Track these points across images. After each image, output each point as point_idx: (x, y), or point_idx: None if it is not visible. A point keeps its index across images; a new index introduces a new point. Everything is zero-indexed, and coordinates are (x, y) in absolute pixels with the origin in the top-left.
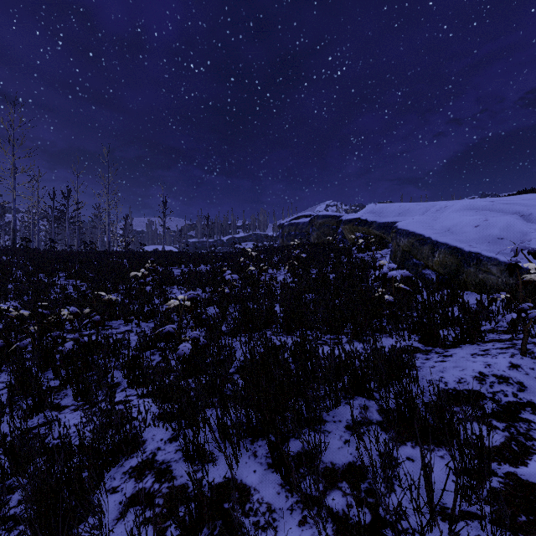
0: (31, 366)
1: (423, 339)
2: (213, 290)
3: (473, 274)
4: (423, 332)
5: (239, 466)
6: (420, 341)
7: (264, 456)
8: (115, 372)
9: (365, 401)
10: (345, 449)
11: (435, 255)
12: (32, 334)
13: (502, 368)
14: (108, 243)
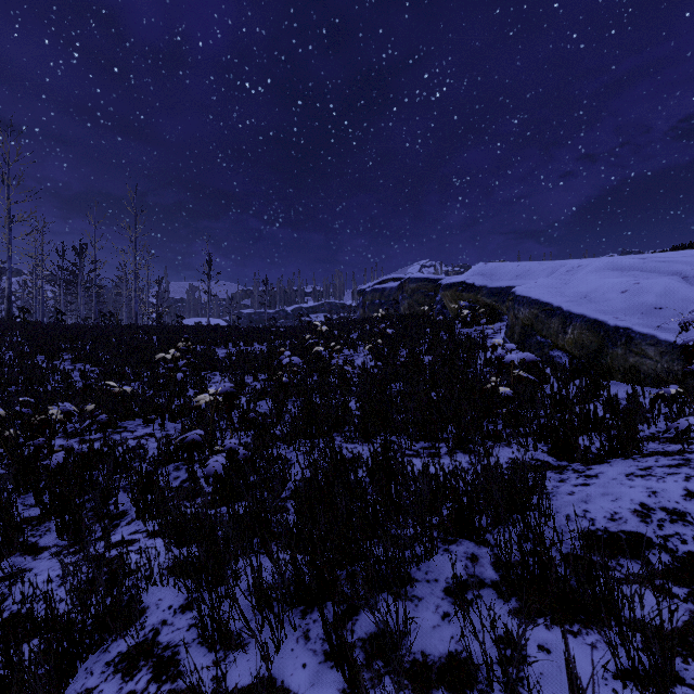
0: (1, 488)
1: (554, 450)
2: (267, 377)
3: (621, 357)
4: (554, 441)
5: (280, 655)
6: (551, 452)
7: (320, 639)
8: (121, 495)
9: (473, 548)
10: (443, 628)
11: (567, 330)
12: (10, 441)
13: (675, 498)
14: (135, 314)
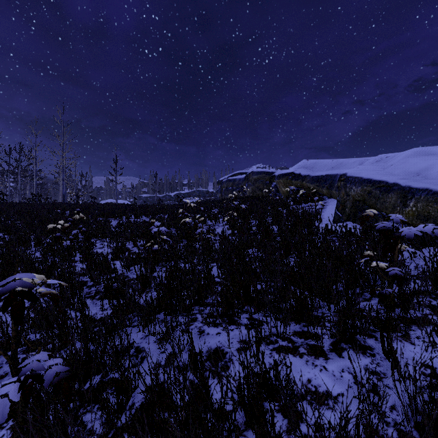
0: None
1: None
2: (145, 243)
3: None
4: None
5: None
6: None
7: None
8: None
9: None
10: None
11: (408, 203)
12: None
13: None
14: (62, 196)
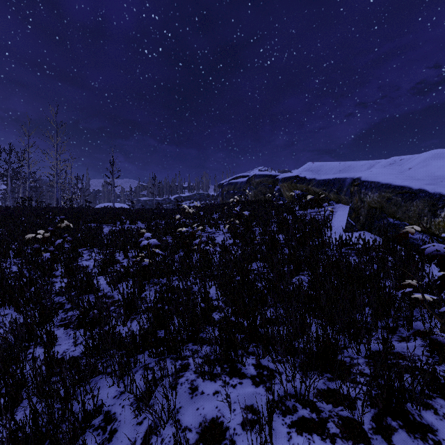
0: None
1: None
2: (137, 254)
3: None
4: None
5: None
6: None
7: None
8: None
9: None
10: None
11: (438, 213)
12: None
13: None
14: (56, 200)
